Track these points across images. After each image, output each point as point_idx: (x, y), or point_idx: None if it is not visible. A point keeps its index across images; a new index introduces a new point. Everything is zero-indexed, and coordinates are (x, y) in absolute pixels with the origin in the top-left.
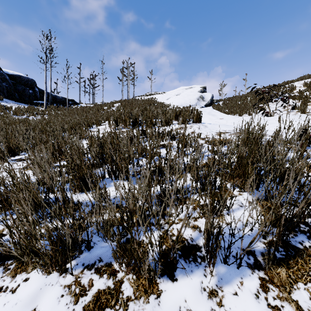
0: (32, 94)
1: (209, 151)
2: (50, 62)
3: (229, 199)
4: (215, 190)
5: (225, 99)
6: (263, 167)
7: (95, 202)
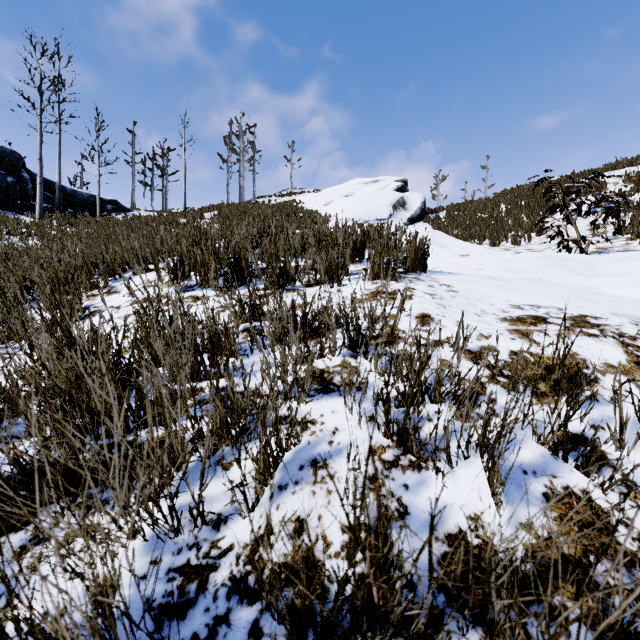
0: (15, 185)
1: (530, 439)
2: (58, 113)
3: None
4: None
5: (451, 208)
6: None
7: None
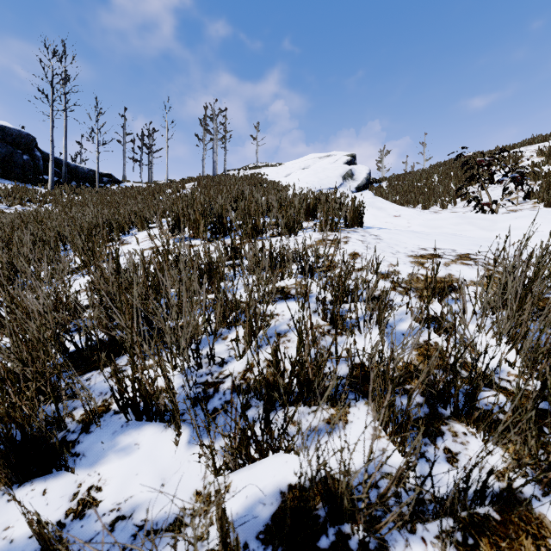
0: (29, 162)
1: (410, 319)
2: (65, 102)
3: None
4: (484, 507)
5: (392, 178)
6: None
7: None
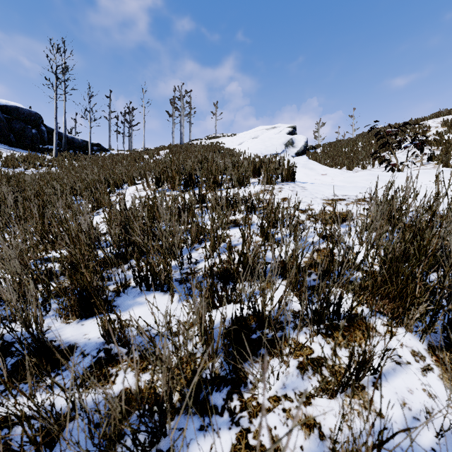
0: (37, 135)
1: (316, 236)
2: (64, 87)
3: (379, 356)
4: (340, 320)
5: (325, 145)
6: (451, 288)
7: (102, 344)
